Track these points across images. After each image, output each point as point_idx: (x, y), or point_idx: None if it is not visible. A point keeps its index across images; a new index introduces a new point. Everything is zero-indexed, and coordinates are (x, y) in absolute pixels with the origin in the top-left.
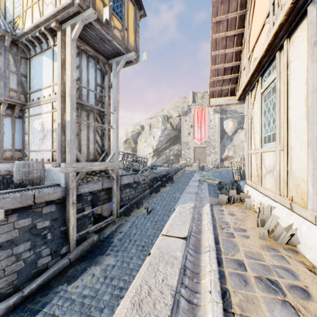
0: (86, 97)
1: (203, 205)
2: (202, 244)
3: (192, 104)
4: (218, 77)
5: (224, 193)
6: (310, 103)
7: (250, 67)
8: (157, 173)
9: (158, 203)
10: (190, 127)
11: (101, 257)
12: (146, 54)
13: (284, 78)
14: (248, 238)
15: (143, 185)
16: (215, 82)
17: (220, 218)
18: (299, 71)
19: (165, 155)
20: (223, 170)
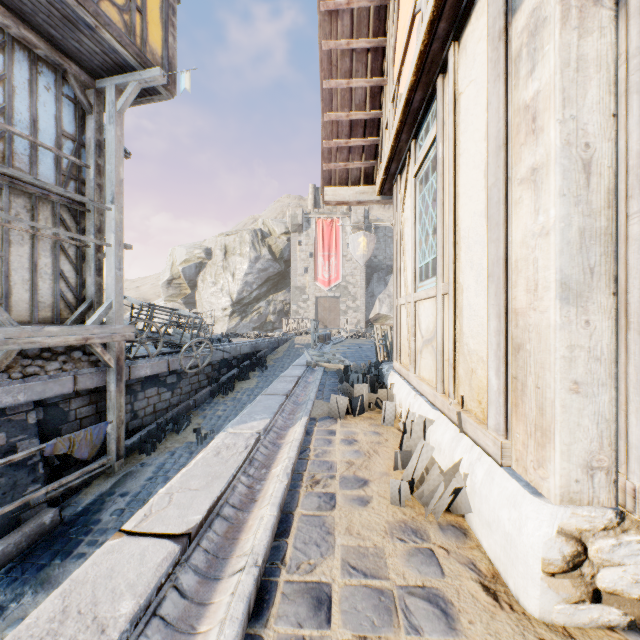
0: (29, 162)
1: (295, 422)
2: (239, 545)
3: (313, 211)
4: (338, 140)
5: (345, 392)
6: (493, 178)
7: (395, 119)
8: (229, 350)
9: (226, 417)
10: (309, 257)
11: (58, 568)
12: (189, 77)
13: (450, 132)
14: (367, 507)
15: (195, 378)
16: (334, 151)
17: (320, 453)
18: (475, 109)
19: (257, 312)
20: (366, 342)
